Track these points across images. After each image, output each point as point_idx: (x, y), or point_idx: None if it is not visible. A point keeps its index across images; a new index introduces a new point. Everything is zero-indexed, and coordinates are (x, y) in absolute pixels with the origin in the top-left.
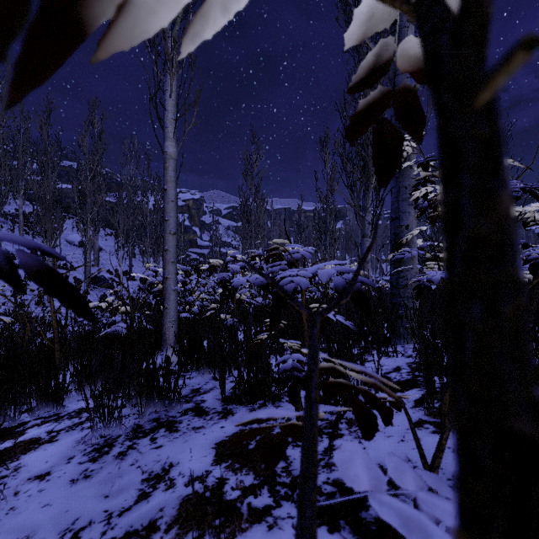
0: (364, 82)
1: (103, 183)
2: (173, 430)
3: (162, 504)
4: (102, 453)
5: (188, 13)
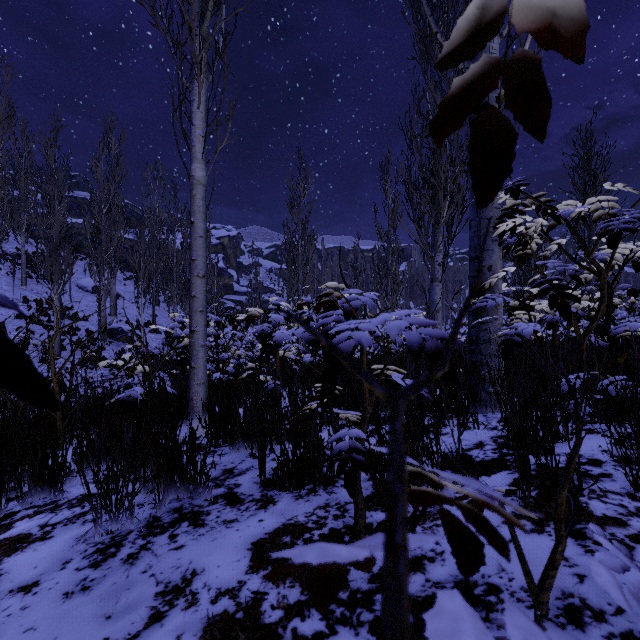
0: (460, 51)
1: (121, 217)
2: (198, 525)
3: (181, 628)
4: (107, 555)
5: (220, 6)
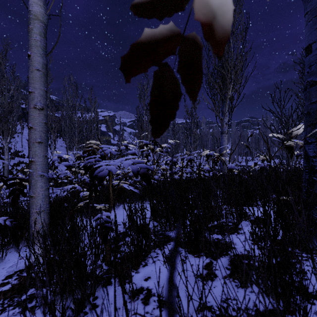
0: None
1: (49, 103)
2: None
3: None
4: None
5: None
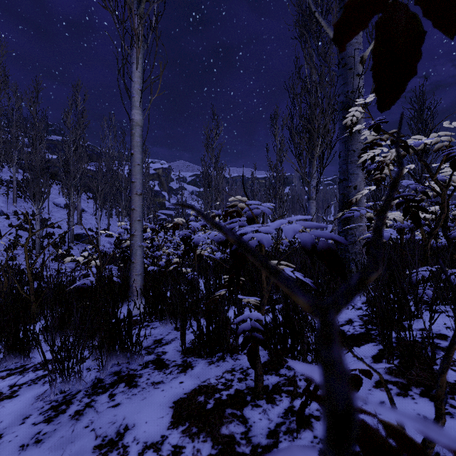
0: None
1: (85, 154)
2: (132, 385)
3: None
4: (58, 412)
5: None
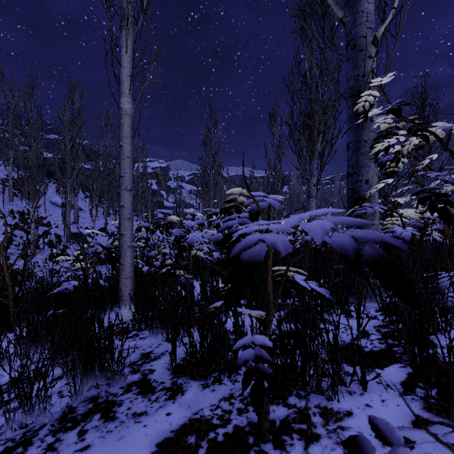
0: None
1: (82, 152)
2: (108, 418)
3: None
4: None
5: None
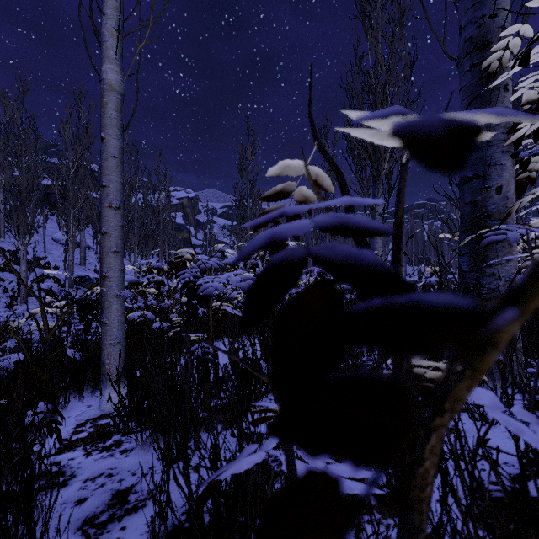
0: None
1: (90, 177)
2: None
3: None
4: None
5: None
